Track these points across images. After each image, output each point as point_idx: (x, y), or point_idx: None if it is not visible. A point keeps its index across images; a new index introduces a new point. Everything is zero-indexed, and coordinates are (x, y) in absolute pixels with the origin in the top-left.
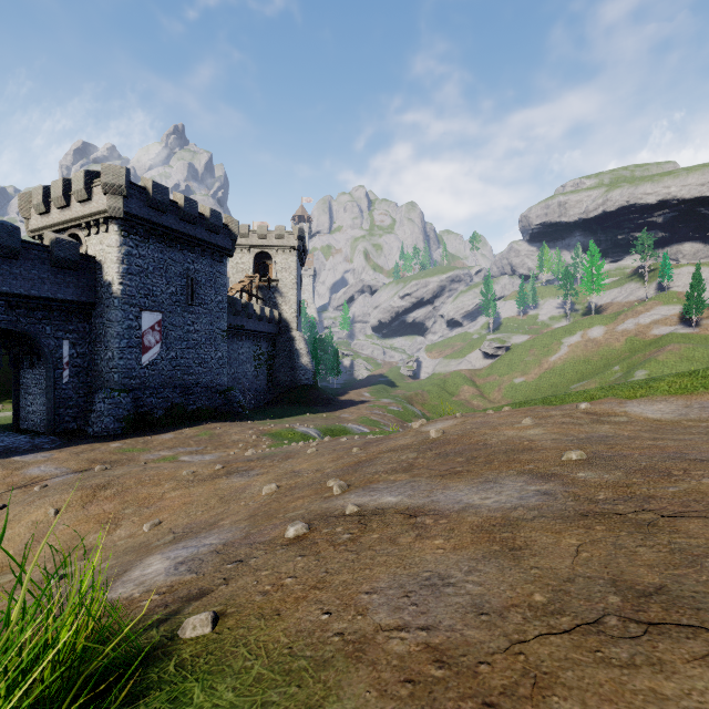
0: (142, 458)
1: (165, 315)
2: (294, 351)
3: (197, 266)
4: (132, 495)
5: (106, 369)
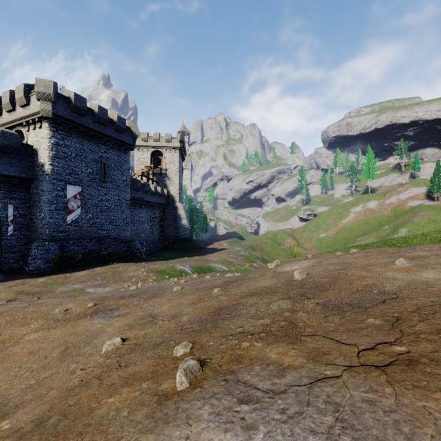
0: (58, 289)
1: (84, 188)
2: (177, 216)
3: (108, 155)
4: None
5: (40, 225)
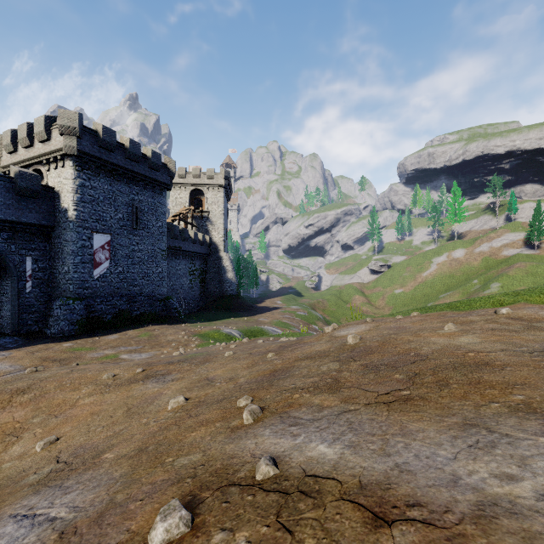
0: (88, 356)
1: (114, 236)
2: (221, 268)
3: (141, 197)
4: (47, 401)
5: (63, 281)
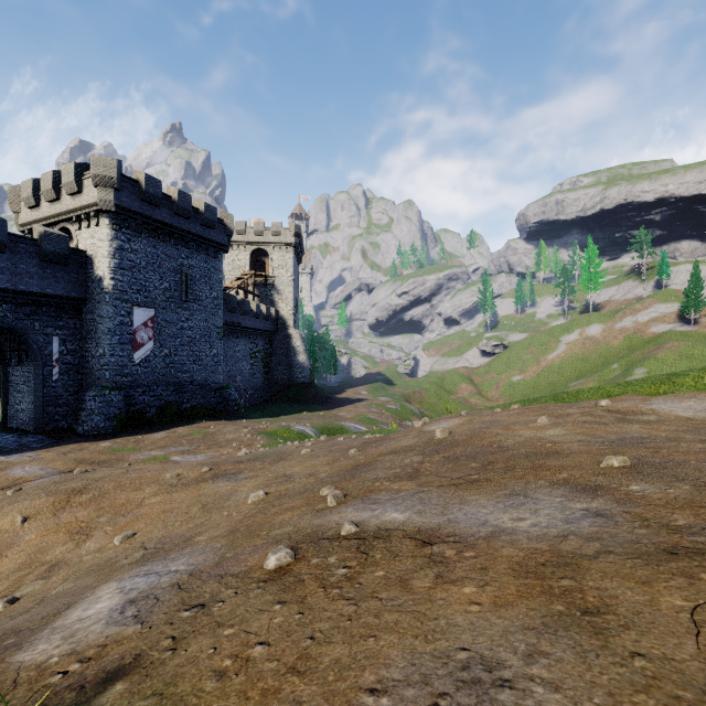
0: (132, 457)
1: (158, 311)
2: (290, 349)
3: (192, 261)
4: (109, 501)
5: (97, 366)
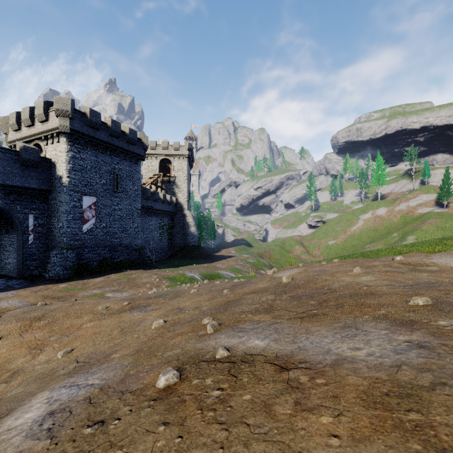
0: (80, 294)
1: (99, 198)
2: (185, 223)
3: (120, 166)
4: (58, 325)
5: (58, 234)
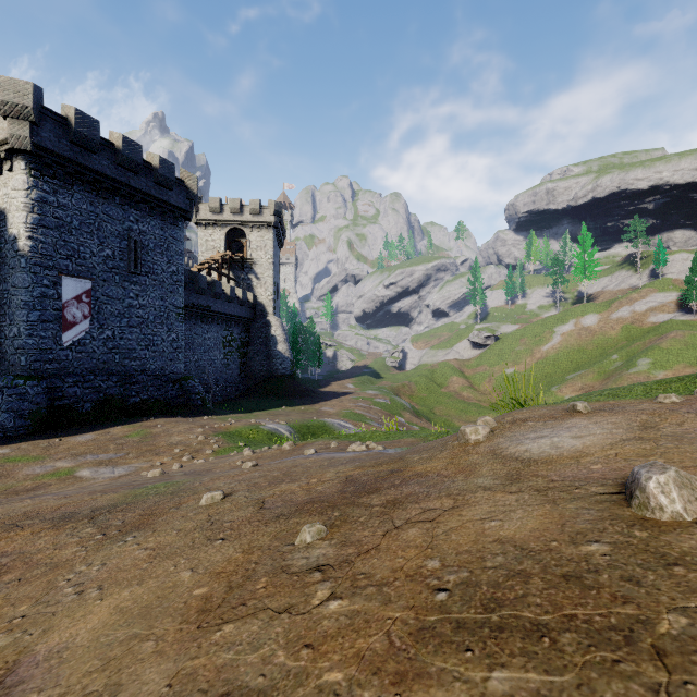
0: (23, 472)
1: (97, 283)
2: (270, 338)
3: (143, 227)
4: None
5: (11, 350)
